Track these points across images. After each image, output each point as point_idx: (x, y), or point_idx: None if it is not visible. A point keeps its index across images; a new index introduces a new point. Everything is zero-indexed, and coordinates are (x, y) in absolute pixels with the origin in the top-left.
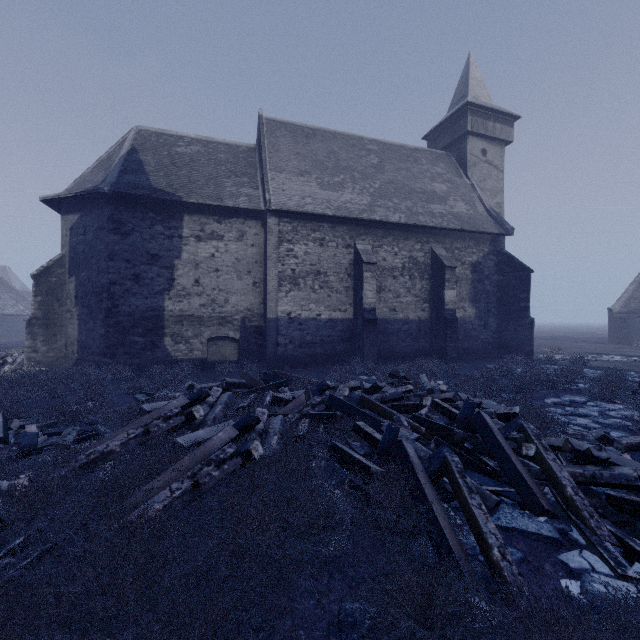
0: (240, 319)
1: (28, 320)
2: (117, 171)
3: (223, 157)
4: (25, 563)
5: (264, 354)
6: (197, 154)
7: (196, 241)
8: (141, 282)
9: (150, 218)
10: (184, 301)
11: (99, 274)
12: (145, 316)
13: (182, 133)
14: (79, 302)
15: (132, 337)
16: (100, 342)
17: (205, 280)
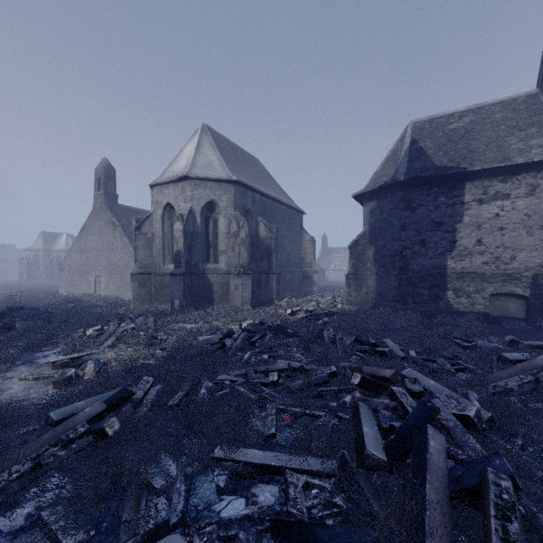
0: (530, 276)
1: (346, 275)
2: (406, 162)
3: (499, 117)
4: None
5: None
6: (470, 124)
7: (478, 204)
8: (426, 246)
9: (434, 192)
10: (465, 260)
11: (392, 242)
12: (429, 273)
13: (450, 111)
14: (376, 263)
15: (419, 290)
16: (393, 292)
17: (487, 239)
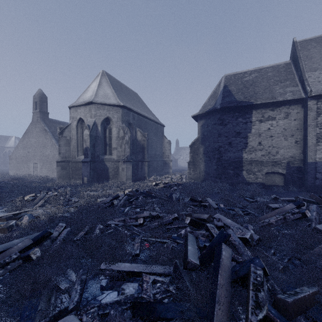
0: (286, 162)
1: (188, 162)
2: (221, 98)
3: (270, 74)
4: (285, 261)
5: (303, 183)
6: (255, 78)
7: (259, 123)
8: (232, 145)
9: (236, 115)
10: (252, 153)
11: (213, 143)
12: (233, 161)
13: (245, 70)
14: (205, 155)
15: (228, 170)
16: (214, 172)
17: (264, 142)
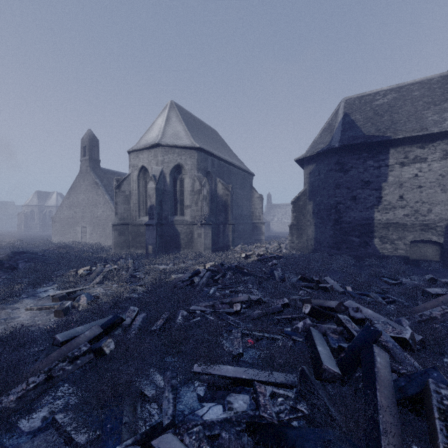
0: (443, 226)
1: (289, 226)
2: (339, 132)
3: (417, 94)
4: None
5: None
6: (393, 100)
7: (400, 166)
8: (357, 201)
9: (363, 157)
10: (389, 212)
11: (328, 198)
12: (359, 224)
13: (376, 90)
14: (315, 215)
15: (351, 237)
16: (329, 240)
17: (408, 195)
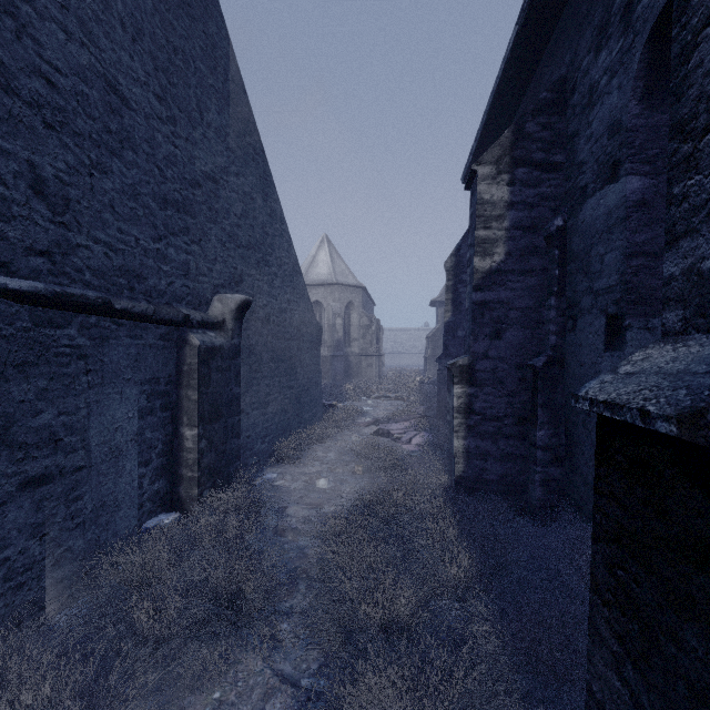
0: None
1: (427, 357)
2: None
3: None
4: None
5: None
6: None
7: None
8: None
9: None
10: None
11: None
12: None
13: None
14: None
15: None
16: None
17: None
